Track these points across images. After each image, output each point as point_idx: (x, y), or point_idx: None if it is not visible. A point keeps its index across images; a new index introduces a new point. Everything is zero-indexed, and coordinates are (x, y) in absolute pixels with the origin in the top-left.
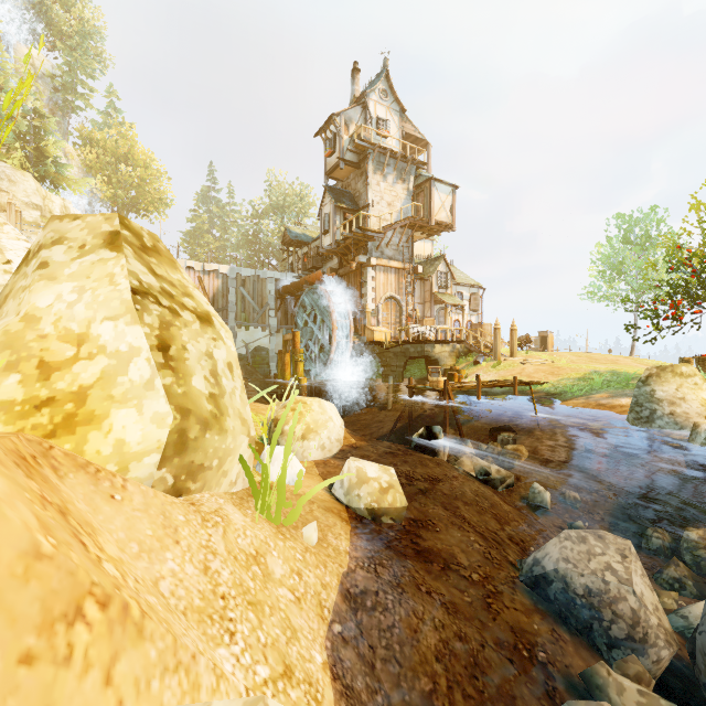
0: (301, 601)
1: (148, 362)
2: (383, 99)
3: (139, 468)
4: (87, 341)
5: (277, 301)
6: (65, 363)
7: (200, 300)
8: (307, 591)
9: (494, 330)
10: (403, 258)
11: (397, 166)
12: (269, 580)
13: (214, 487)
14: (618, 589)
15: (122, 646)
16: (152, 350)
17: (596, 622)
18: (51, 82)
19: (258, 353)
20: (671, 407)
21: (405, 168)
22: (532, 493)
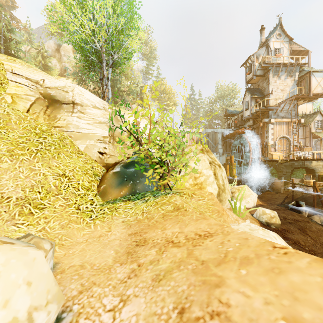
0: None
1: (213, 177)
2: (278, 38)
3: None
4: (201, 173)
5: (222, 141)
6: (198, 177)
7: (217, 161)
8: None
9: None
10: (290, 116)
11: (287, 69)
12: None
13: (223, 205)
14: None
15: (227, 216)
16: (213, 175)
17: None
18: (142, 72)
19: None
20: None
21: (292, 69)
22: None
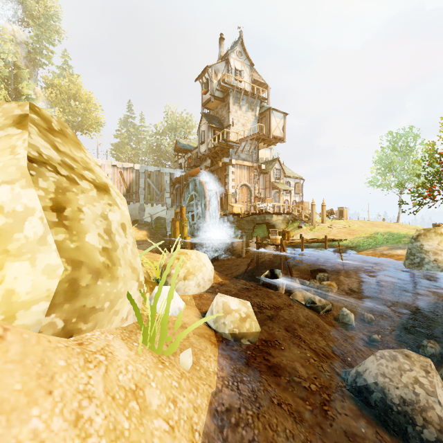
0: (175, 430)
1: (41, 220)
2: (239, 57)
3: (26, 315)
4: None
5: (171, 187)
6: None
7: (99, 174)
8: (180, 418)
9: (311, 206)
10: (252, 160)
11: (248, 100)
12: (146, 414)
13: (106, 324)
14: (426, 400)
15: None
16: (45, 210)
17: (410, 426)
18: (26, 47)
19: (159, 221)
20: (434, 256)
21: (253, 101)
22: (342, 315)
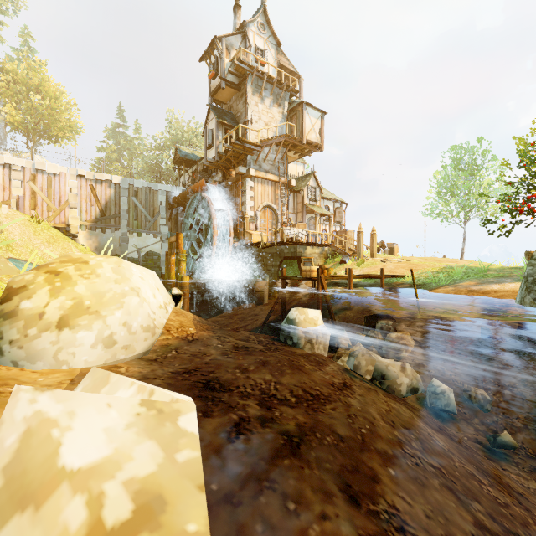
0: None
1: None
2: (261, 32)
3: None
4: None
5: (168, 212)
6: None
7: None
8: None
9: (358, 233)
10: (278, 172)
11: (273, 91)
12: None
13: None
14: None
15: None
16: None
17: None
18: None
19: (150, 257)
20: None
21: (280, 94)
22: (432, 393)
